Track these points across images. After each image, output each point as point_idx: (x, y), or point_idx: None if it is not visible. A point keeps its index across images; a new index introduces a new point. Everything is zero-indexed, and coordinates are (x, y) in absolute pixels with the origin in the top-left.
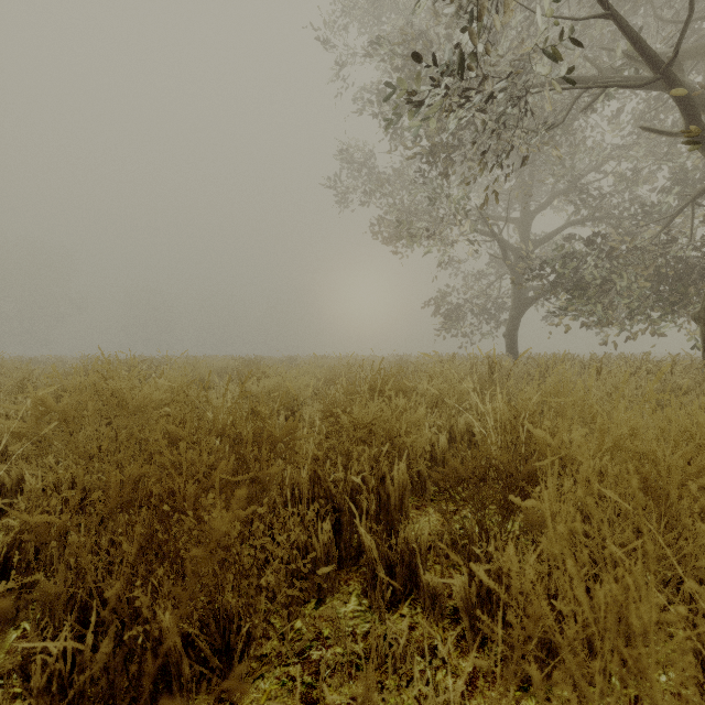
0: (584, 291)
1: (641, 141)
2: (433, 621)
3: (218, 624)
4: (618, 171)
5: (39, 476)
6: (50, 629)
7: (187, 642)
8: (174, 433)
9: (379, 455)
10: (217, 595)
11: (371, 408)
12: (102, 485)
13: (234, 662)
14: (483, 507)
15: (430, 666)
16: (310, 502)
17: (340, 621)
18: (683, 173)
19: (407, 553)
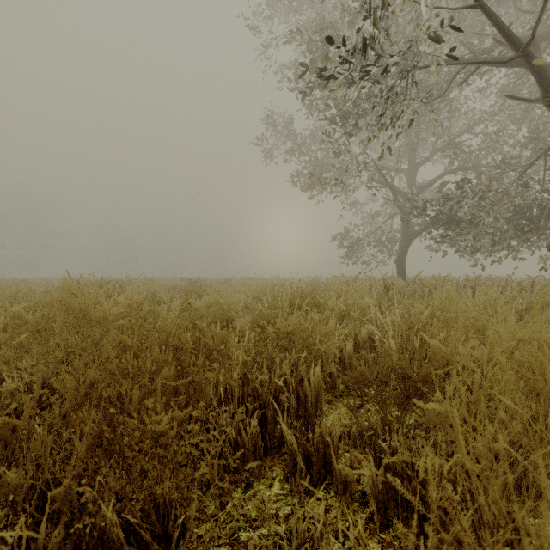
0: (459, 226)
1: (504, 108)
2: (345, 504)
3: (158, 512)
4: (485, 131)
5: (14, 378)
6: (9, 518)
7: (130, 529)
8: (126, 342)
9: (298, 360)
10: (157, 487)
11: (291, 320)
12: (61, 388)
13: (171, 547)
14: (385, 404)
15: (343, 547)
16: (240, 400)
17: (265, 504)
18: (537, 133)
19: (321, 445)
